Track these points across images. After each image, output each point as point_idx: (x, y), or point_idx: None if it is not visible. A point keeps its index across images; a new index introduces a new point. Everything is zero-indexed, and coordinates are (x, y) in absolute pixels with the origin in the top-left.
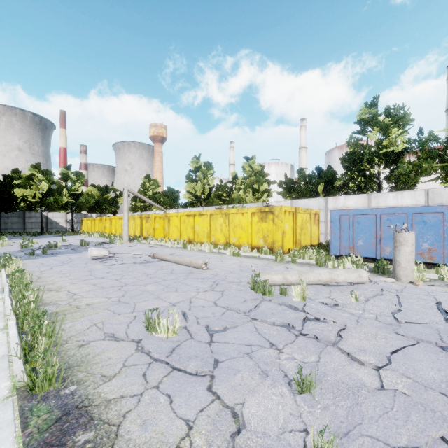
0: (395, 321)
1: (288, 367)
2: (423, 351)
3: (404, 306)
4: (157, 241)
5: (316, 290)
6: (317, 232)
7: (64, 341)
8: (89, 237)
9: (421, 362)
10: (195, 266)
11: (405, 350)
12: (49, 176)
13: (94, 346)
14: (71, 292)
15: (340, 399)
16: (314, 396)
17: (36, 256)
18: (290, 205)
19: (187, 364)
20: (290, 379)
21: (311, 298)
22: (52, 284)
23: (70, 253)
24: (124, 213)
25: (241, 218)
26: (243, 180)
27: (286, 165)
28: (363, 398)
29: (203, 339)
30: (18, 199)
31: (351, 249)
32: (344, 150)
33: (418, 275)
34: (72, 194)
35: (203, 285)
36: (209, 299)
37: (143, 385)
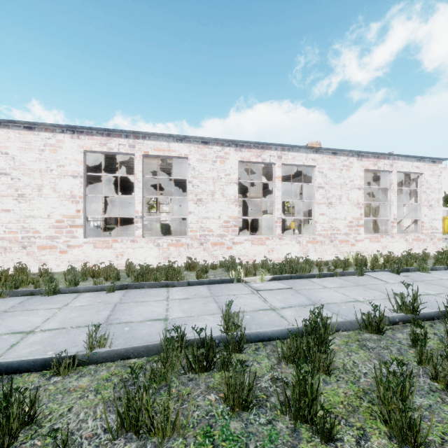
0: None
1: None
2: None
3: None
4: None
5: None
6: None
7: None
8: None
9: None
10: None
11: None
12: None
13: None
14: None
15: None
16: None
17: None
18: (445, 213)
19: None
20: None
21: None
22: None
23: None
24: None
25: None
26: None
27: None
28: None
29: None
30: None
31: None
32: None
33: None
34: None
35: None
36: None
37: None
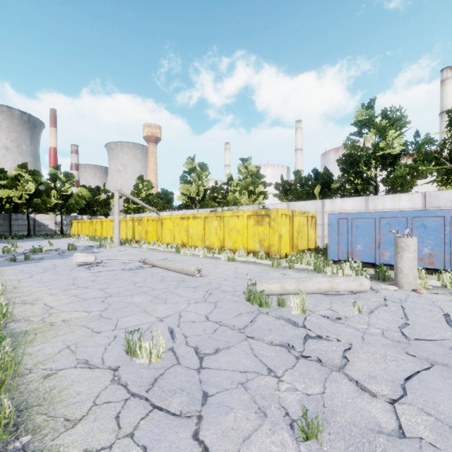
0: (403, 338)
1: (289, 401)
2: (440, 376)
3: (411, 318)
4: (149, 244)
5: (315, 300)
6: (314, 236)
7: (27, 370)
8: (78, 240)
9: (440, 393)
10: (187, 273)
11: (420, 376)
12: (36, 177)
13: (63, 377)
14: (47, 306)
15: (354, 450)
16: (322, 444)
17: (18, 262)
18: (286, 208)
19: (170, 401)
20: (292, 418)
21: (311, 310)
22: (28, 295)
23: (55, 258)
24: (114, 215)
25: (237, 221)
26: (239, 182)
27: (282, 167)
28: (382, 450)
29: (191, 365)
30: (3, 200)
31: (349, 254)
32: (339, 153)
33: (421, 282)
34: (61, 196)
35: (195, 295)
36: (201, 313)
37: (115, 432)
